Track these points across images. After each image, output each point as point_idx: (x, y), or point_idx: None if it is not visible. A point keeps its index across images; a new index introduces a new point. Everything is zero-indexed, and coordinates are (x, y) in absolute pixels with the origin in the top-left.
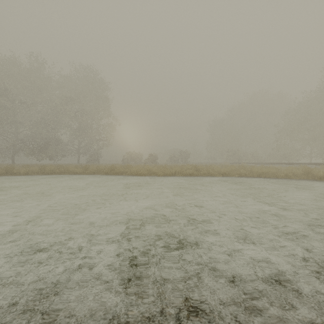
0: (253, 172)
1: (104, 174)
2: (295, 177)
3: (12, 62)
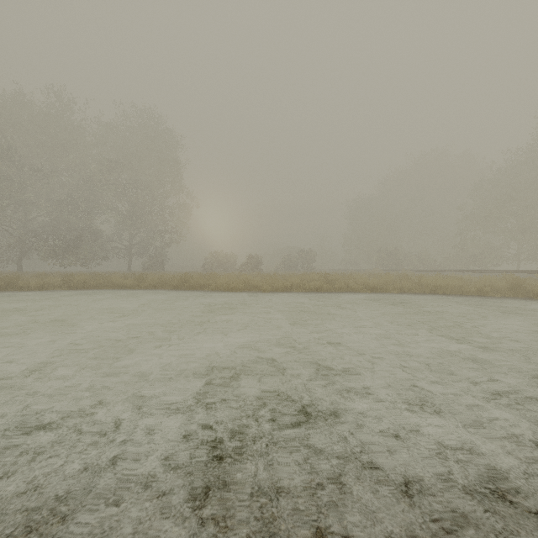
0: (423, 285)
1: (172, 289)
2: (495, 294)
3: (18, 100)
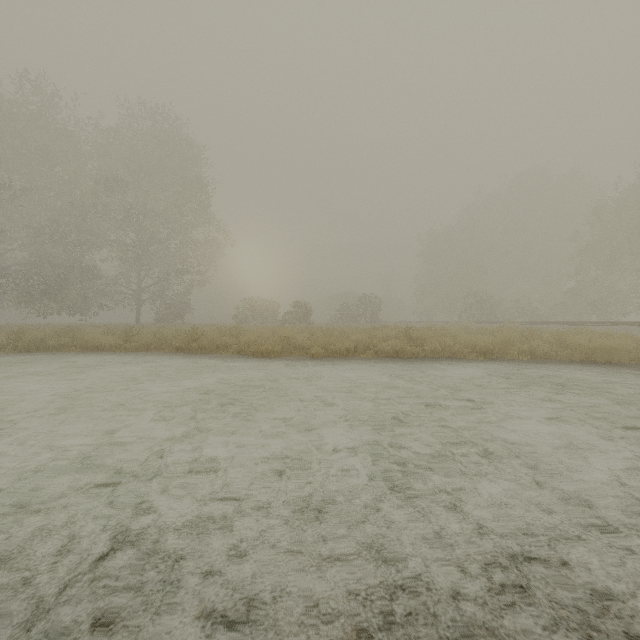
0: (563, 346)
1: (173, 351)
2: None
3: None
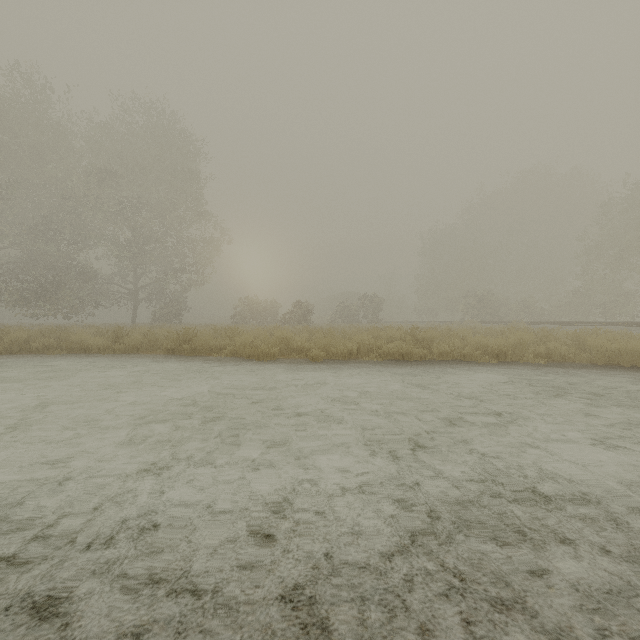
0: (581, 349)
1: (164, 353)
2: None
3: None
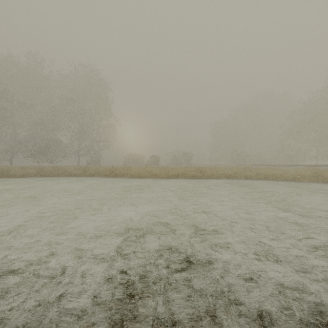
0: (259, 174)
1: (104, 176)
2: (304, 179)
3: (10, 60)
